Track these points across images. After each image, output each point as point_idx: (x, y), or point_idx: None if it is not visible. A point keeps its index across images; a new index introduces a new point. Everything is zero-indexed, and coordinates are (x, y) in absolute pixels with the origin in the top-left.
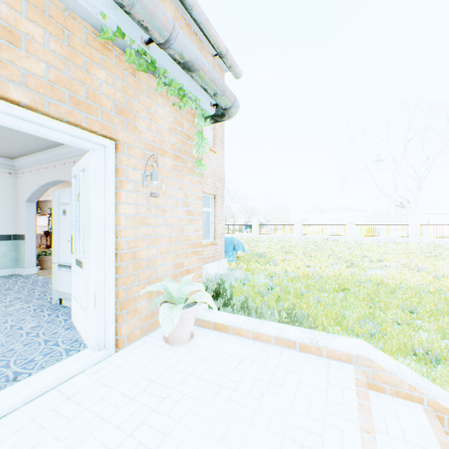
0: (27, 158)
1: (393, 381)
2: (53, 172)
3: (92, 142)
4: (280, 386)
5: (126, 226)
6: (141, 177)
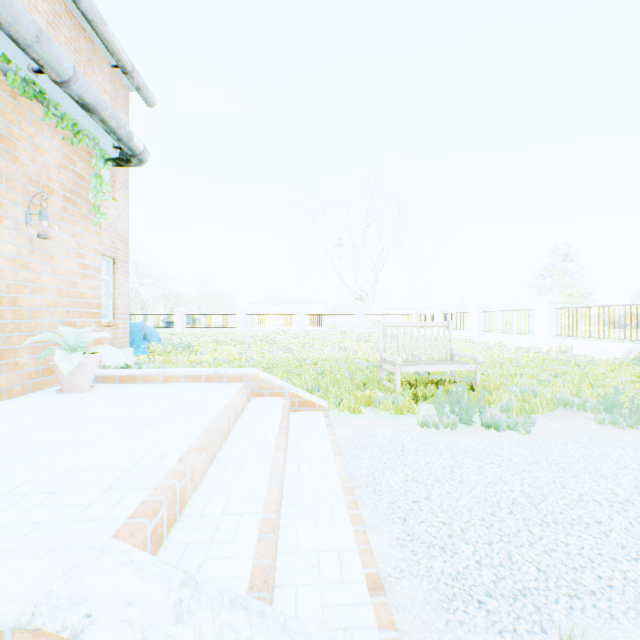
0: None
1: (269, 386)
2: None
3: None
4: (184, 394)
5: (5, 267)
6: (23, 214)
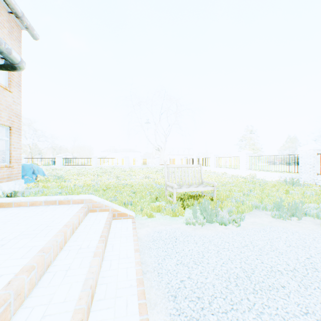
0: None
1: (100, 205)
2: None
3: None
4: (40, 215)
5: None
6: None
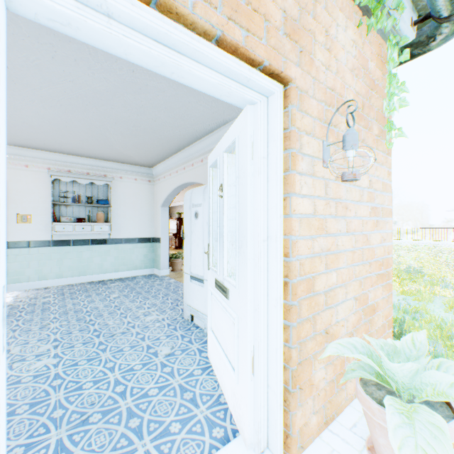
0: (161, 165)
1: None
2: (182, 175)
3: (250, 86)
4: None
5: (297, 236)
6: (317, 148)
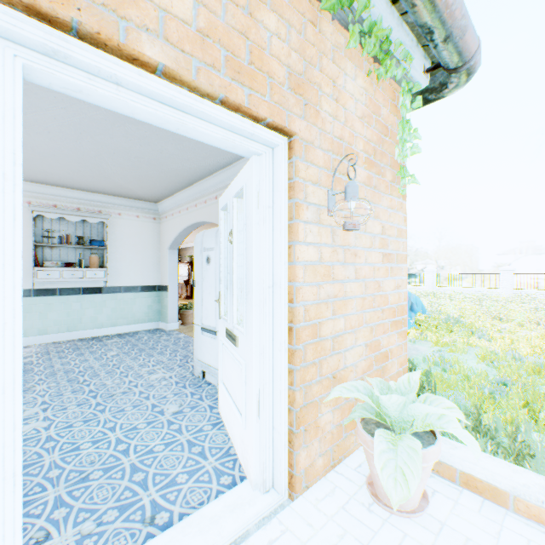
0: (169, 200)
1: None
2: (194, 213)
3: (255, 139)
4: None
5: (303, 282)
6: (323, 197)
